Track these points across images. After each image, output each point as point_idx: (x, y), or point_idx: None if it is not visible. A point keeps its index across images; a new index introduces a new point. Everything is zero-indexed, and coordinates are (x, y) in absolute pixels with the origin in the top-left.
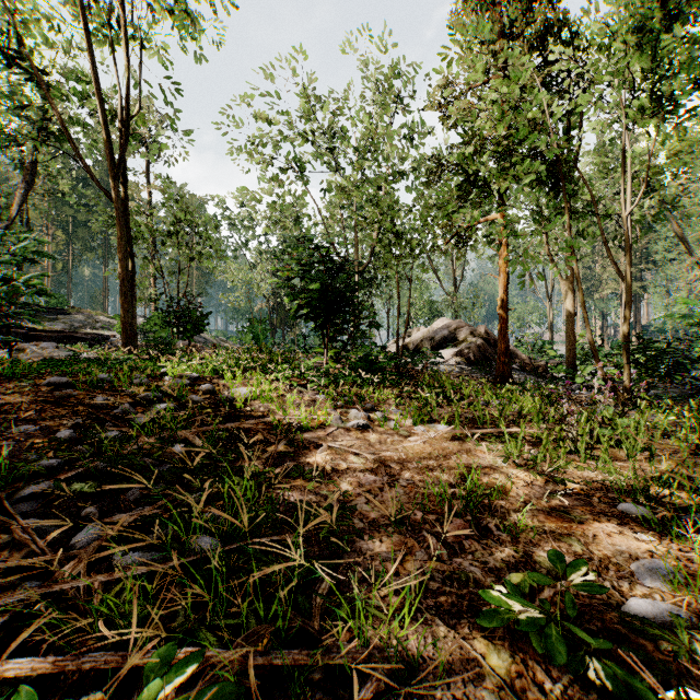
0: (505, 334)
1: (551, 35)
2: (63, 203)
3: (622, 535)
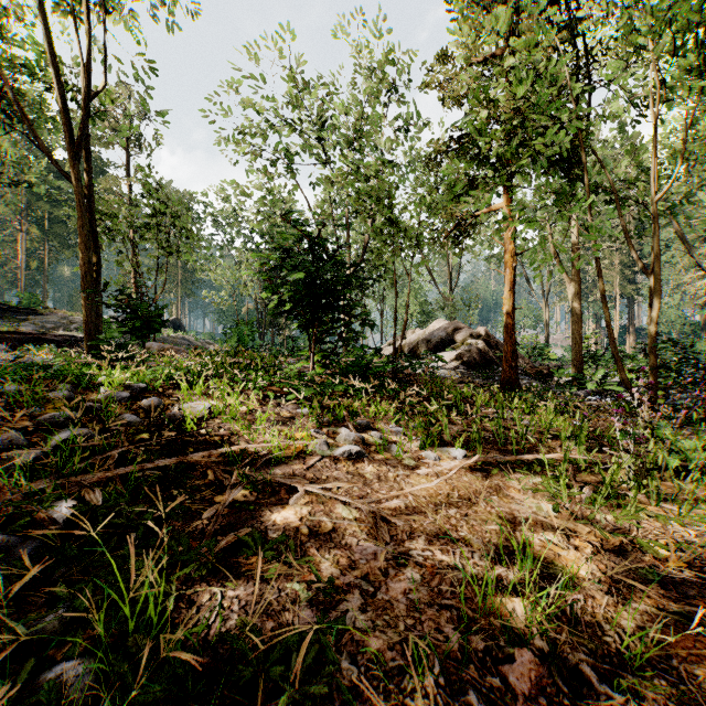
0: (512, 335)
1: (565, 3)
2: (39, 198)
3: None
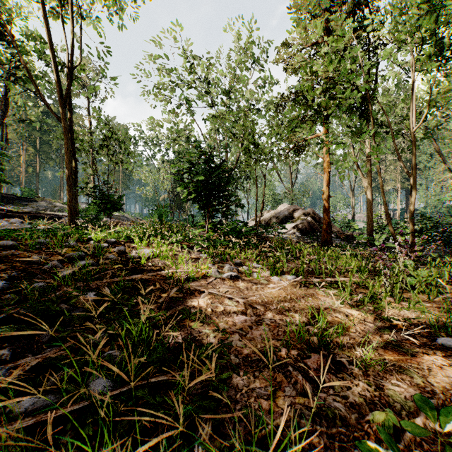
0: (328, 213)
1: (360, 11)
2: (33, 129)
3: (451, 367)
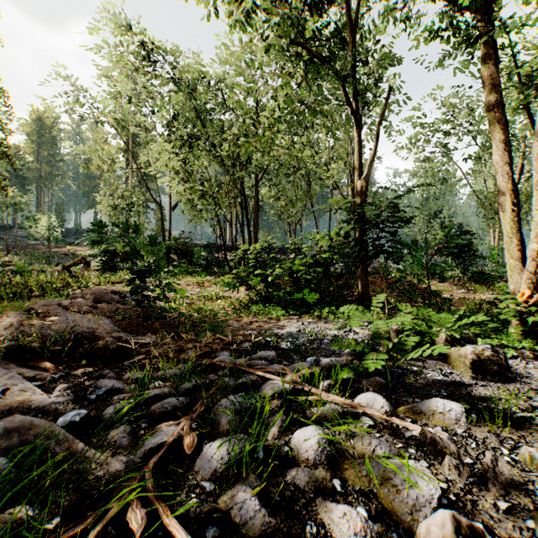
0: None
1: None
2: None
3: None
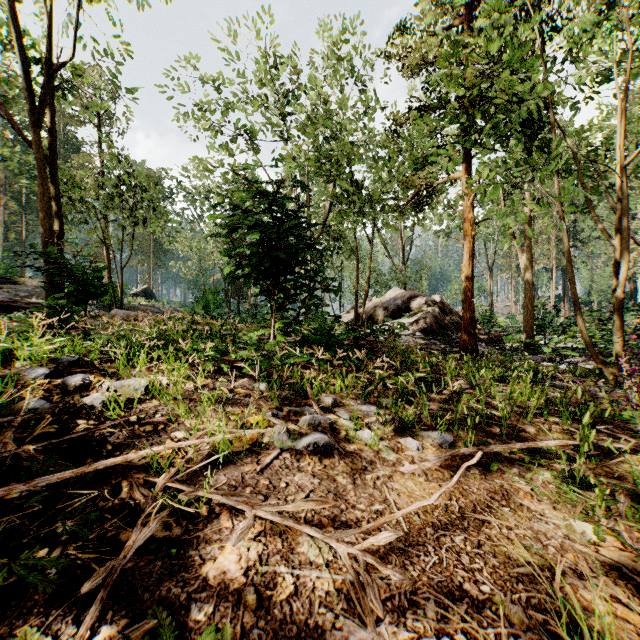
0: (471, 302)
1: None
2: (17, 174)
3: None
